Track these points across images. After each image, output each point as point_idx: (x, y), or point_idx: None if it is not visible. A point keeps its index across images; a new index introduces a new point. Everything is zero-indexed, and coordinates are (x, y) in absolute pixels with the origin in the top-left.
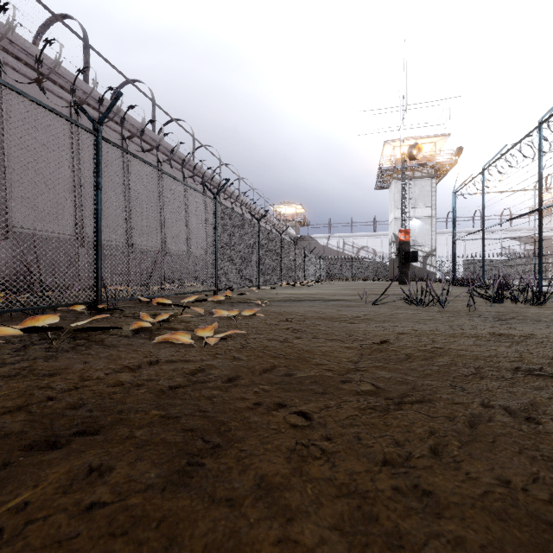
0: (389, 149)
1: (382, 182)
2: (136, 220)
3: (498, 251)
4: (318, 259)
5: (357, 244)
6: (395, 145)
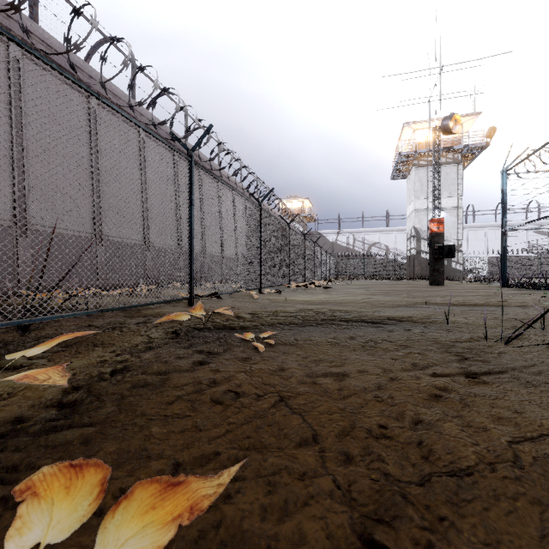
0: (408, 132)
1: (399, 171)
2: (107, 206)
3: (525, 247)
4: (328, 256)
5: (368, 240)
6: (415, 128)
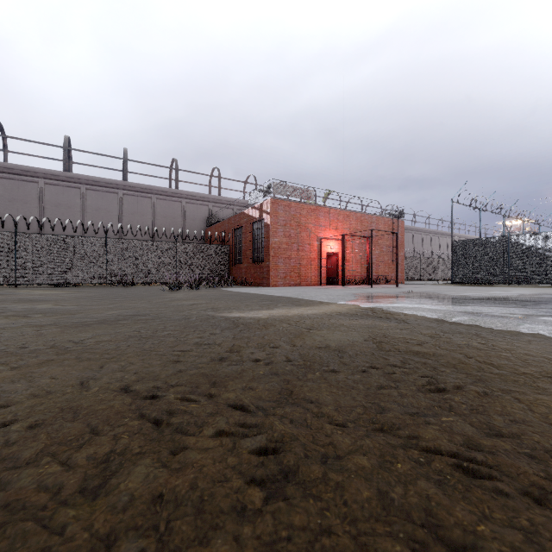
0: None
1: None
2: None
3: None
4: None
5: None
6: None
